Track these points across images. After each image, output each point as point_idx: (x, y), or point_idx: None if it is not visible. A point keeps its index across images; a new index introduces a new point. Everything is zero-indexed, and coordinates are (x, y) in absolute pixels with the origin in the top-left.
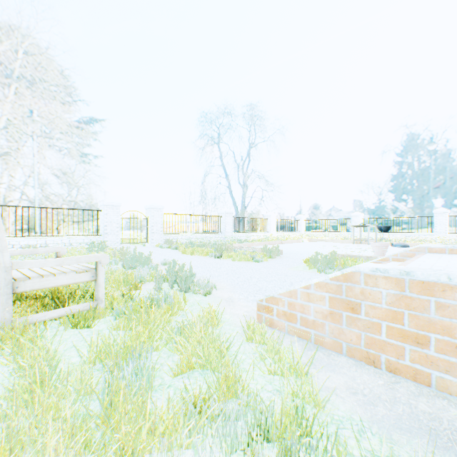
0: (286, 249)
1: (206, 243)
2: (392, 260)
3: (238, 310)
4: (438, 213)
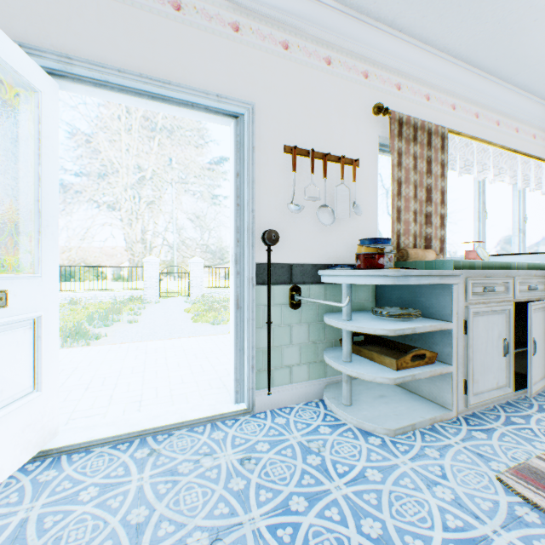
0: None
1: (216, 301)
2: None
3: None
4: None
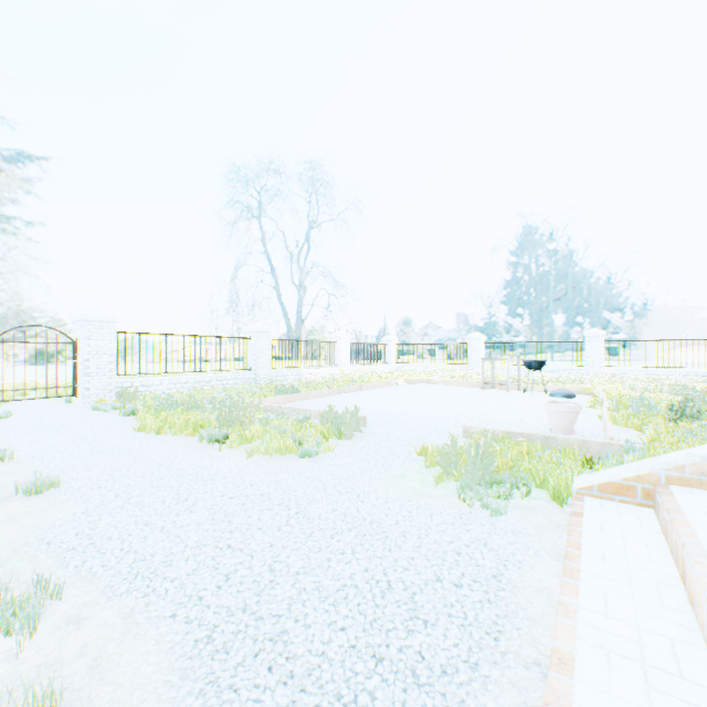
0: (372, 409)
1: (203, 401)
2: (667, 481)
3: None
4: (592, 336)
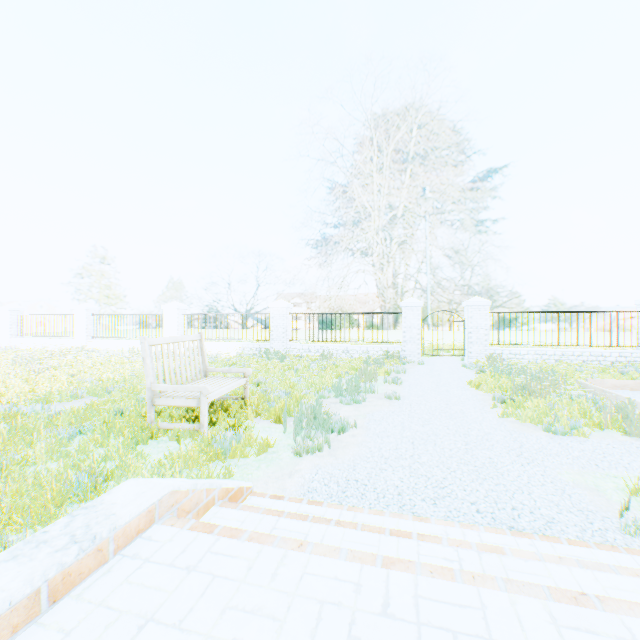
0: None
1: (525, 372)
2: None
3: (260, 488)
4: None
